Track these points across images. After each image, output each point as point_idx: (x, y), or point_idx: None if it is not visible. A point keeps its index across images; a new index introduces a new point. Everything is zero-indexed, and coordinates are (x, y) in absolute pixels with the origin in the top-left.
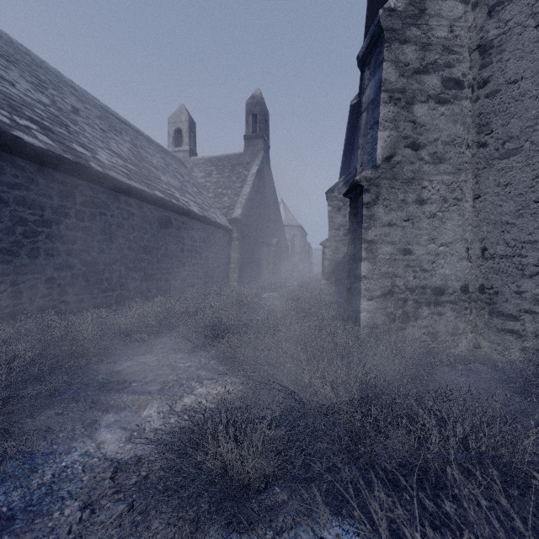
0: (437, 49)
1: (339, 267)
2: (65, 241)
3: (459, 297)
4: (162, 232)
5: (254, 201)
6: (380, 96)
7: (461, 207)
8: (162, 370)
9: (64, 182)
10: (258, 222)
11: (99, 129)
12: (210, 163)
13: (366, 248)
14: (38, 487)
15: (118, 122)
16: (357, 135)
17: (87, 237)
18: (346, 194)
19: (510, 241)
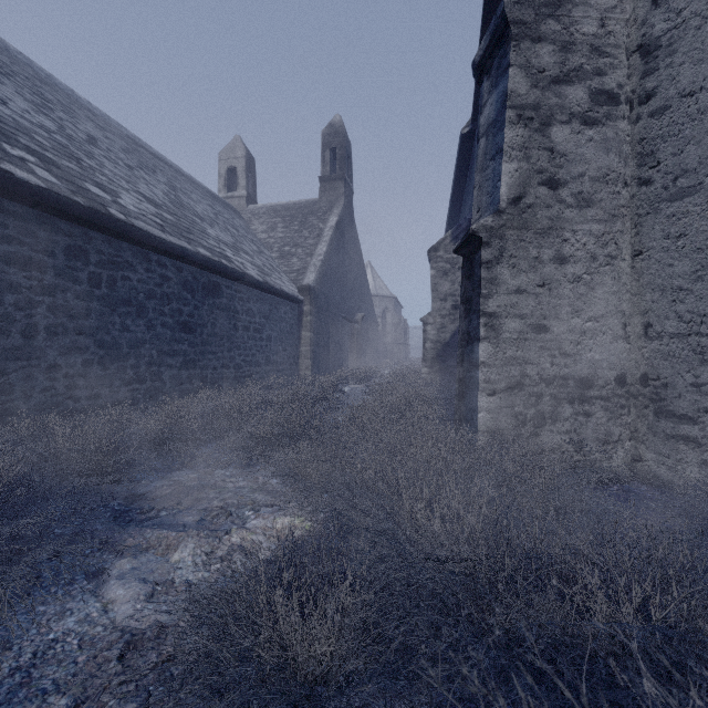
0: (583, 50)
1: (446, 350)
2: (74, 314)
3: (613, 391)
4: (209, 303)
5: (333, 263)
6: (504, 114)
7: (615, 268)
8: (203, 492)
9: (73, 234)
10: (337, 291)
11: (124, 165)
12: (275, 213)
13: (486, 324)
14: (10, 673)
15: (151, 157)
16: (469, 175)
17: (104, 309)
18: (458, 249)
19: (685, 314)
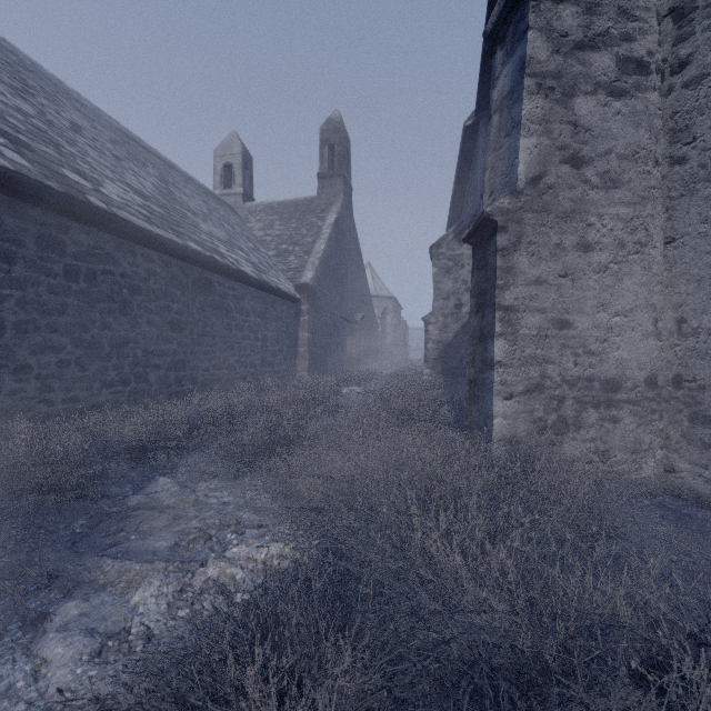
0: (610, 12)
1: (449, 351)
2: (47, 310)
3: (643, 394)
4: (200, 300)
5: (331, 262)
6: (522, 83)
7: (645, 256)
8: (182, 509)
9: (46, 222)
10: (336, 291)
11: (111, 155)
12: (272, 211)
13: (502, 319)
14: None
15: (142, 151)
16: (472, 170)
17: (83, 305)
18: (468, 237)
19: None
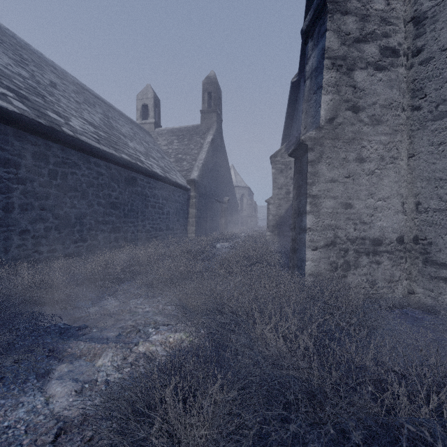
0: (375, 20)
1: (282, 221)
2: (38, 197)
3: (395, 247)
4: (129, 190)
5: (209, 165)
6: (323, 63)
7: (397, 165)
8: (122, 315)
9: (38, 144)
10: (212, 183)
11: (74, 101)
12: (172, 133)
13: (311, 203)
14: None
15: (92, 97)
16: (296, 108)
17: (59, 193)
18: (291, 153)
19: (444, 195)
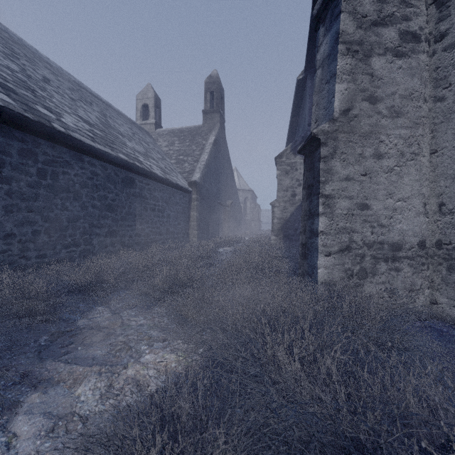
0: (394, 1)
1: (287, 224)
2: (26, 198)
3: (416, 253)
4: (126, 191)
5: (211, 167)
6: (337, 48)
7: (418, 162)
8: (112, 329)
9: (25, 140)
10: (214, 186)
11: (69, 98)
12: (173, 134)
13: (324, 203)
14: None
15: (90, 95)
16: (302, 108)
17: (49, 194)
18: (301, 150)
19: None
